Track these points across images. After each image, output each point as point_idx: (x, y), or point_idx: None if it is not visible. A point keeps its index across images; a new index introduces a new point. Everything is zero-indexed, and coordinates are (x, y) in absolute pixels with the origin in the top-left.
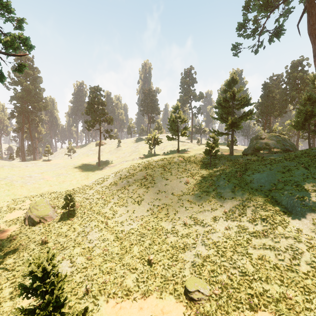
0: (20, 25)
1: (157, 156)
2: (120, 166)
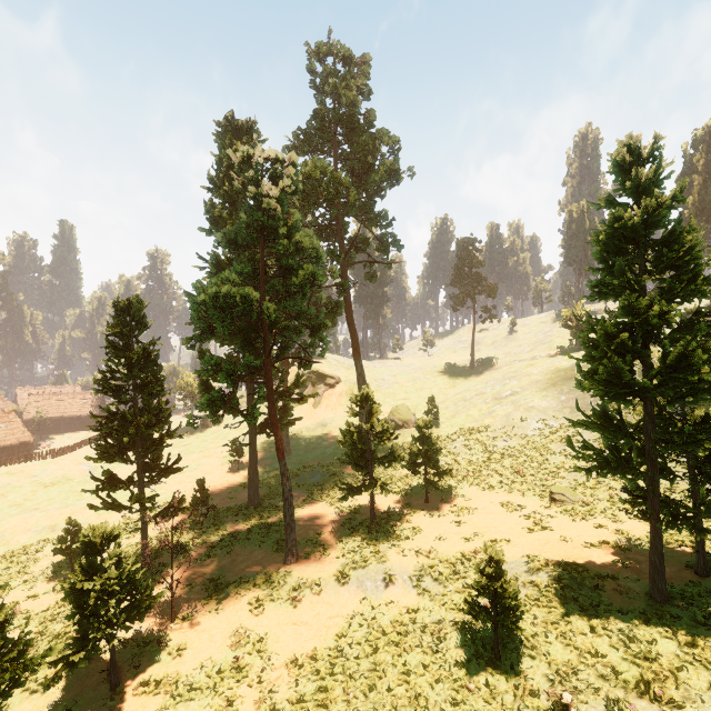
0: (390, 225)
1: (581, 352)
2: (507, 370)
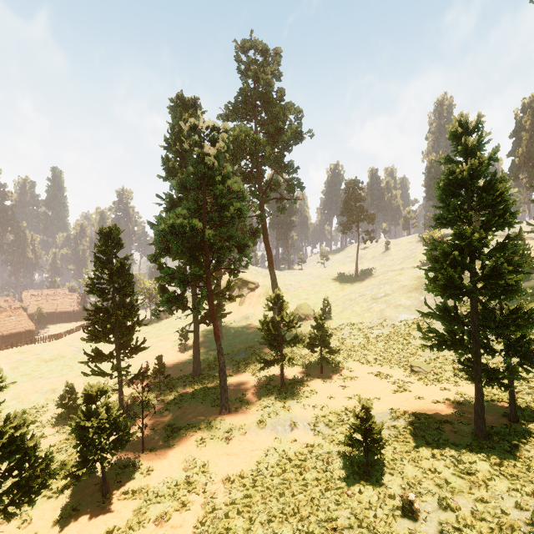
0: (296, 172)
1: None
2: (382, 277)
